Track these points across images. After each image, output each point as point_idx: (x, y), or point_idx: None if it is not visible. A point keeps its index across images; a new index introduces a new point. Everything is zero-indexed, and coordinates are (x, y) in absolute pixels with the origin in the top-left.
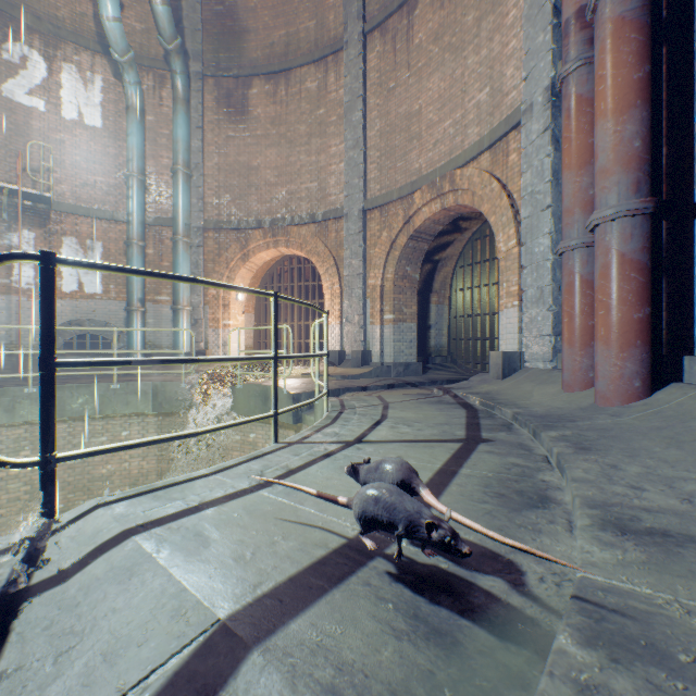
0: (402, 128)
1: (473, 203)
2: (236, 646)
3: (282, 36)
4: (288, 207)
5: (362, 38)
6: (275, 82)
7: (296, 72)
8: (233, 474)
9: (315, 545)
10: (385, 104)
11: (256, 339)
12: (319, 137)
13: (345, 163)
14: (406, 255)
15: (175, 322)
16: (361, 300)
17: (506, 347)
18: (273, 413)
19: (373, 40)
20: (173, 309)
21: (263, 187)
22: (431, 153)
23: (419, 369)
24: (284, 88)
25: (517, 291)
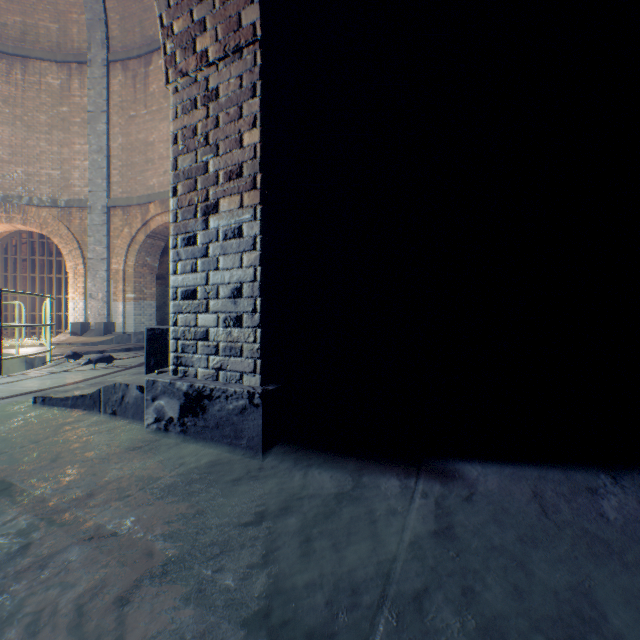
0: (142, 151)
1: None
2: None
3: (18, 22)
4: (26, 187)
5: (107, 64)
6: (9, 62)
7: (36, 62)
8: None
9: (18, 392)
10: (128, 127)
11: None
12: (62, 131)
13: (90, 163)
14: (146, 248)
15: None
16: (106, 281)
17: None
18: None
19: (117, 70)
20: None
21: None
22: (163, 178)
23: None
24: (21, 72)
25: None
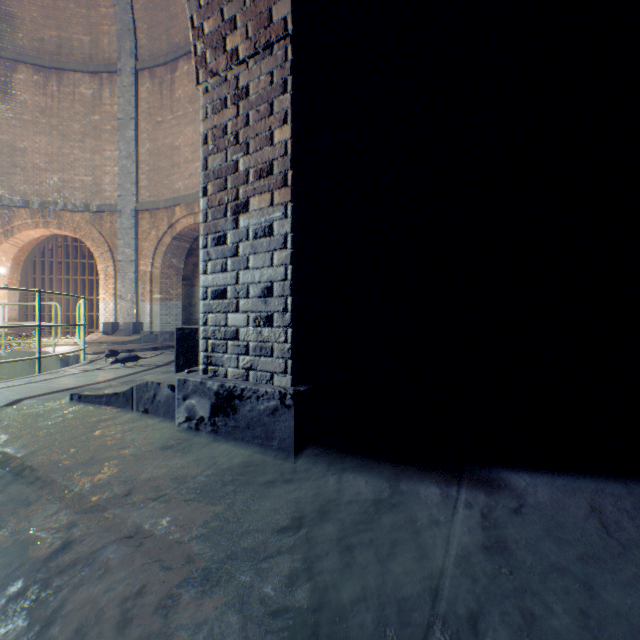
0: (168, 156)
1: None
2: (22, 400)
3: (54, 36)
4: (61, 193)
5: (135, 73)
6: (46, 75)
7: (70, 74)
8: (12, 382)
9: (55, 389)
10: (155, 132)
11: (22, 312)
12: (94, 139)
13: (119, 168)
14: (172, 250)
15: None
16: (134, 282)
17: None
18: (39, 357)
19: (145, 78)
20: None
21: (32, 170)
22: (188, 181)
23: None
24: (56, 84)
25: None
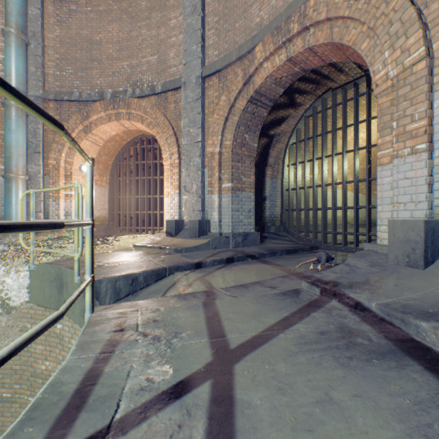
0: None
1: (332, 37)
2: None
3: None
4: (129, 80)
5: None
6: None
7: None
8: None
9: None
10: None
11: (110, 211)
12: (159, 10)
13: (183, 31)
14: (245, 120)
15: (7, 191)
16: (199, 169)
17: (397, 214)
18: None
19: None
20: (4, 177)
21: (105, 61)
22: (274, 0)
23: (257, 238)
24: None
25: (424, 128)
